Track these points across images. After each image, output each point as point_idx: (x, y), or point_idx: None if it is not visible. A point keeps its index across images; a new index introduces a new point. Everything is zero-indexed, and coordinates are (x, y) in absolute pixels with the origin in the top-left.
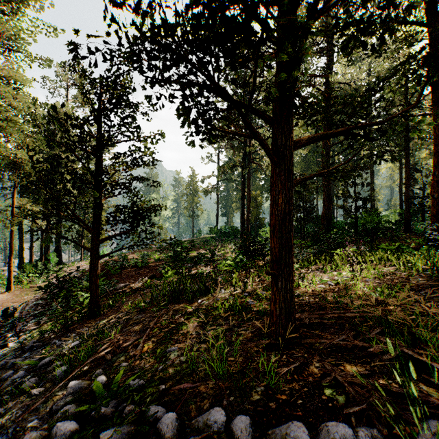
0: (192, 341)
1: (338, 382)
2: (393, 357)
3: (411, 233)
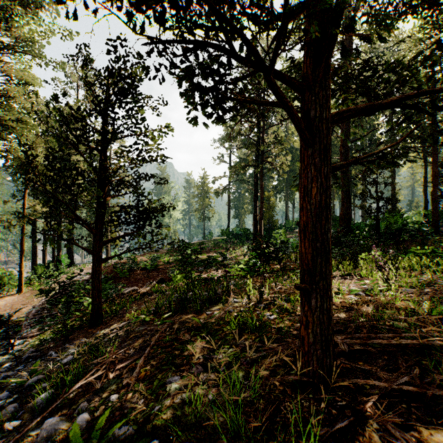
0: (198, 369)
1: None
2: None
3: (439, 236)
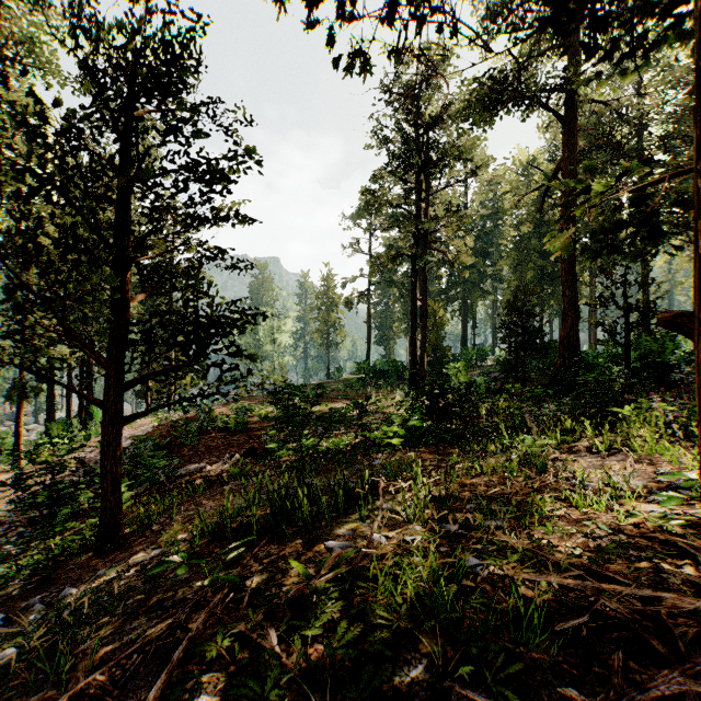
0: None
1: None
2: None
3: None
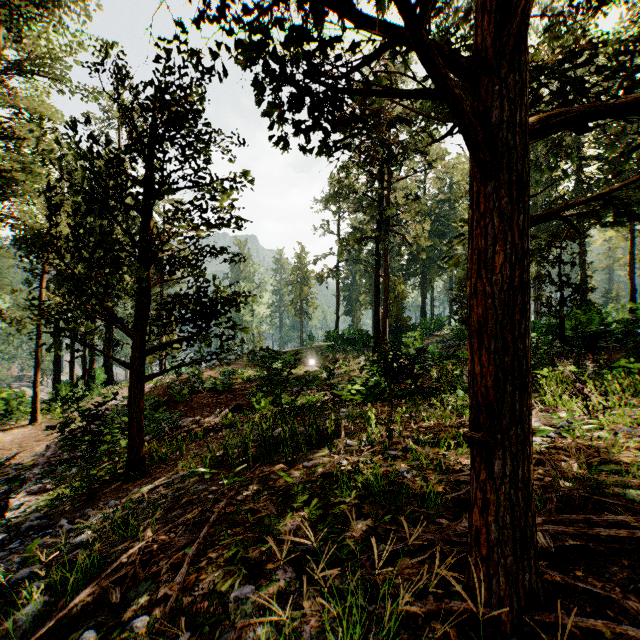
0: (287, 574)
1: None
2: None
3: None
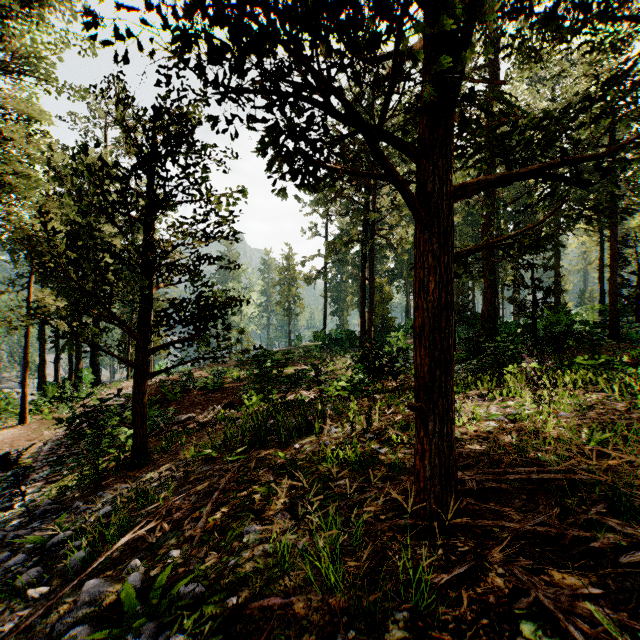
0: (285, 516)
1: (543, 607)
2: (638, 560)
3: (619, 340)
